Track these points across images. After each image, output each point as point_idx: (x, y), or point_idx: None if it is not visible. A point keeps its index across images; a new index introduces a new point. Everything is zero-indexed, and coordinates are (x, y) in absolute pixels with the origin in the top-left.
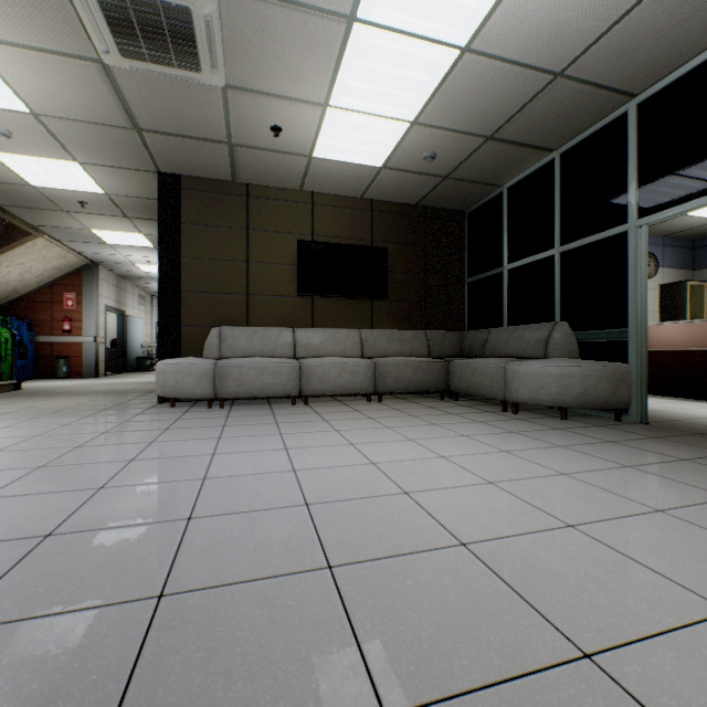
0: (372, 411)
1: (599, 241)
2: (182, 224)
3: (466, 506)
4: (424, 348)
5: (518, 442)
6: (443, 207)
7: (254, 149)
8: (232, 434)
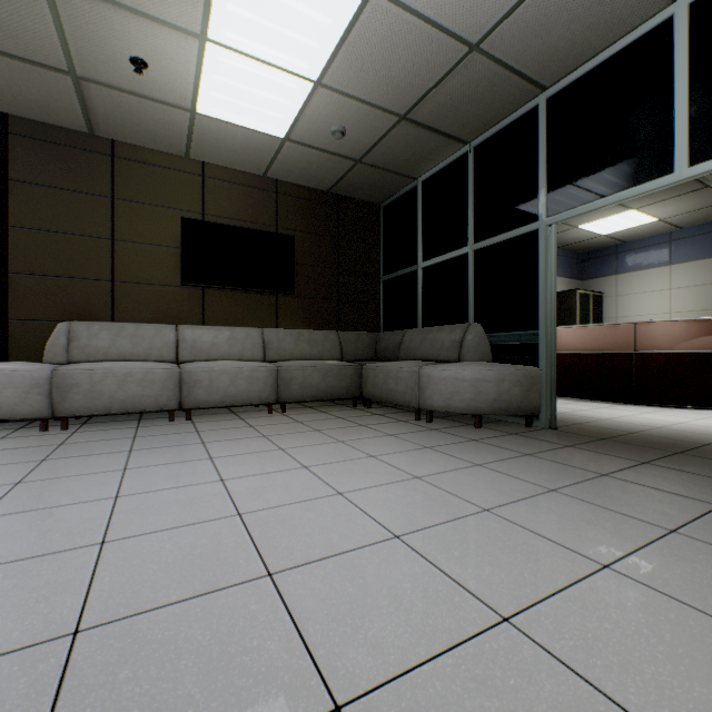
0: (270, 426)
1: (511, 239)
2: (11, 181)
3: (358, 594)
4: (337, 350)
5: (433, 462)
6: (357, 197)
7: (113, 89)
8: (45, 475)
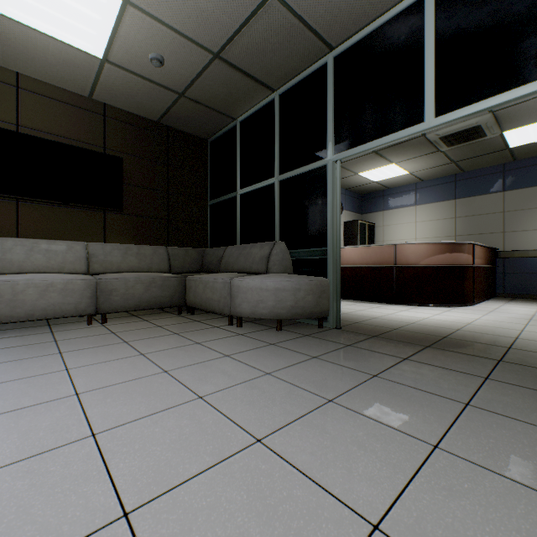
0: (77, 339)
1: (307, 172)
2: None
3: None
4: (165, 263)
5: (225, 374)
6: (186, 130)
7: None
8: None
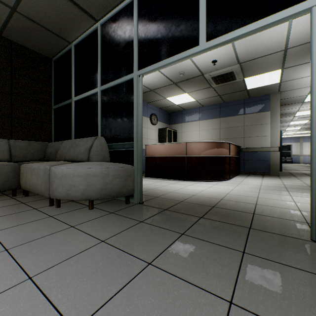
0: None
1: (120, 84)
2: None
3: None
4: (5, 153)
5: None
6: (30, 47)
7: None
8: None
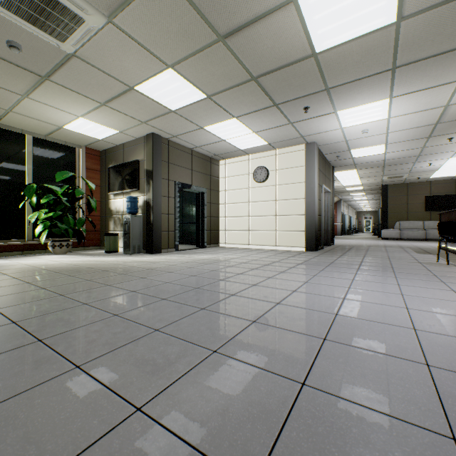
0: None
1: None
2: (387, 196)
3: None
4: None
5: None
6: None
7: (411, 180)
8: (409, 242)
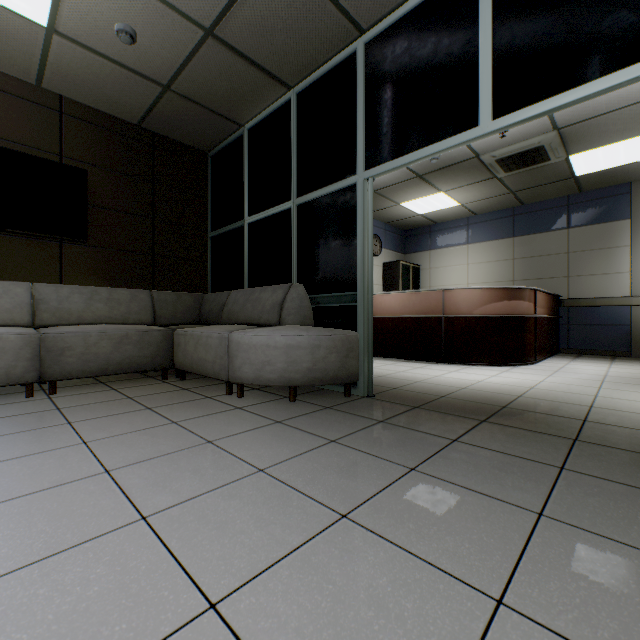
0: None
1: (332, 194)
2: None
3: None
4: (148, 313)
5: (197, 473)
6: (178, 139)
7: None
8: None
